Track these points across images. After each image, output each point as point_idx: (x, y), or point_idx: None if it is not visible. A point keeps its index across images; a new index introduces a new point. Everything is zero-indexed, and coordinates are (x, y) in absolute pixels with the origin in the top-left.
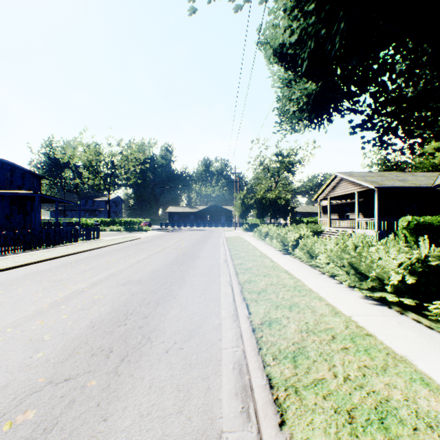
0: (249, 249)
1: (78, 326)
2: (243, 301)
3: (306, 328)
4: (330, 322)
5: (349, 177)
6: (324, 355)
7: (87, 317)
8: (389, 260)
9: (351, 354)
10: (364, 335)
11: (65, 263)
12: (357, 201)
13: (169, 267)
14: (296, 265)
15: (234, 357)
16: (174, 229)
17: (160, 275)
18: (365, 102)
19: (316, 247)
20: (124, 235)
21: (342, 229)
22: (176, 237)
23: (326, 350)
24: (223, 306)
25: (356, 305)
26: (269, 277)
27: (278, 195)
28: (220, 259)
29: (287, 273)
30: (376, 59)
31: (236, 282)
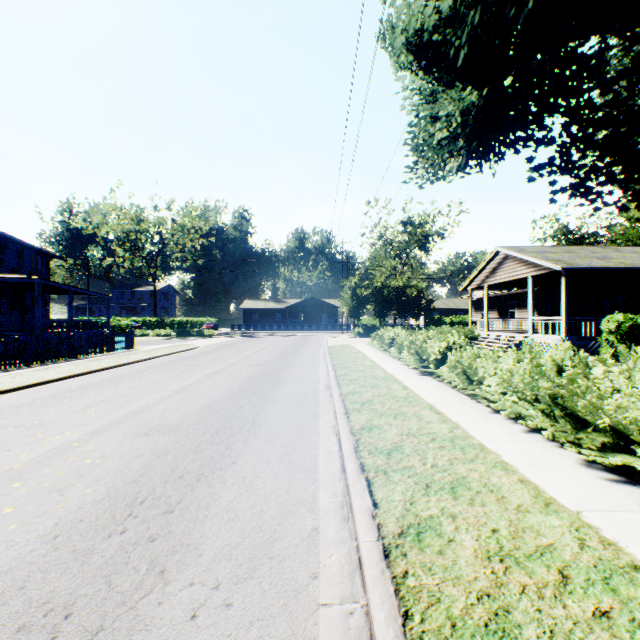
0: (365, 367)
1: (24, 536)
2: (360, 473)
3: (498, 547)
4: (542, 528)
5: (519, 253)
6: (562, 639)
7: (53, 511)
8: (635, 395)
9: (625, 636)
10: (630, 570)
11: (63, 391)
12: (532, 290)
13: (233, 397)
14: (446, 394)
15: (347, 637)
16: (252, 333)
17: (215, 414)
18: (552, 130)
19: (479, 365)
20: (174, 343)
21: (508, 334)
22: (252, 346)
23: (560, 621)
24: (323, 482)
25: (579, 483)
26: (404, 419)
27: (406, 283)
28: (319, 383)
29: (434, 412)
30: (575, 55)
31: (347, 430)
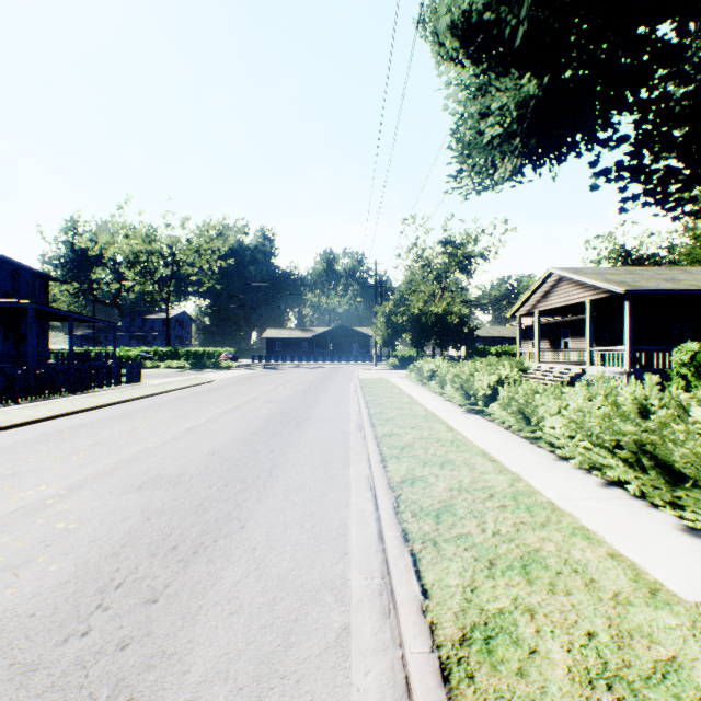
0: (402, 403)
1: None
2: (402, 544)
3: (601, 663)
4: (655, 631)
5: (576, 274)
6: None
7: None
8: None
9: None
10: None
11: (50, 432)
12: (590, 316)
13: (249, 441)
14: (499, 437)
15: None
16: (275, 365)
17: (226, 461)
18: (618, 130)
19: (538, 403)
20: (188, 376)
21: (562, 365)
22: (275, 379)
23: None
24: (355, 555)
25: (687, 559)
26: (453, 468)
27: (447, 309)
28: (349, 423)
29: (488, 459)
30: (649, 40)
31: (384, 484)
